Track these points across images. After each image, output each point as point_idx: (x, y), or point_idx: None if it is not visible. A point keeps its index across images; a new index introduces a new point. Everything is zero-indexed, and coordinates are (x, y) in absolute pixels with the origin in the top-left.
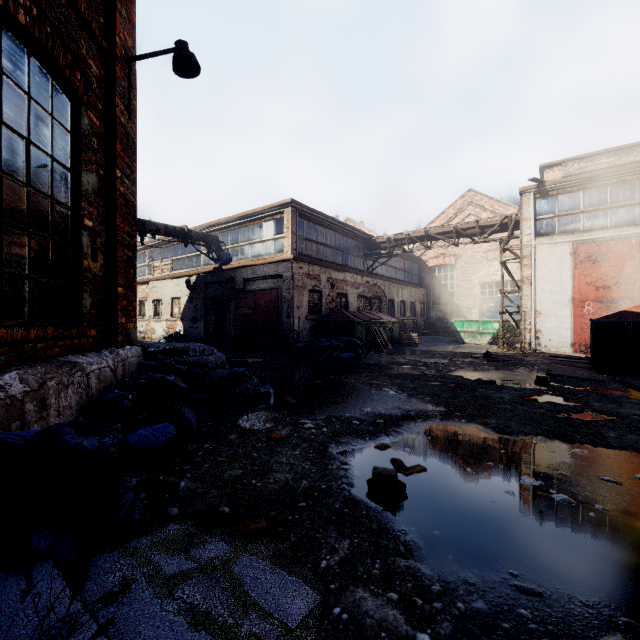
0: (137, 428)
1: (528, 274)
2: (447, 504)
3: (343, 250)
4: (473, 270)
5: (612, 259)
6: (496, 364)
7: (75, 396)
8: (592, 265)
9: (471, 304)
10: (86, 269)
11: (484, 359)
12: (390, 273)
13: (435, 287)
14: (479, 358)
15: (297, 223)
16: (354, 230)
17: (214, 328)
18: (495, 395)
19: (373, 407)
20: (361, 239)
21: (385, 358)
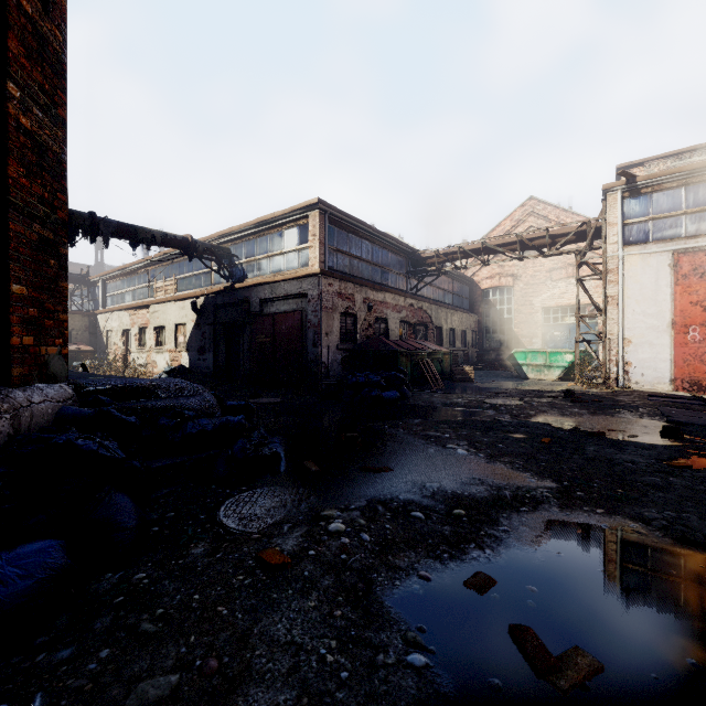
0: None
1: (614, 292)
2: None
3: (382, 266)
4: (535, 292)
5: None
6: (586, 406)
7: None
8: (699, 280)
9: (532, 332)
10: None
11: (566, 399)
12: (437, 295)
13: (489, 313)
14: (558, 398)
15: (326, 229)
16: (395, 242)
17: (225, 360)
18: (620, 457)
19: (440, 480)
20: (403, 253)
21: (438, 398)
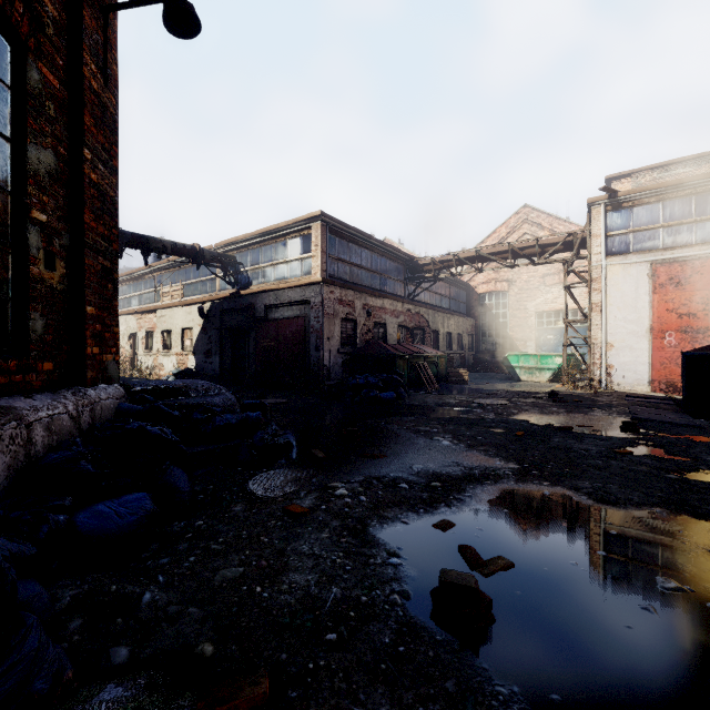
0: (99, 500)
1: (598, 300)
2: (559, 633)
3: (381, 273)
4: (529, 297)
5: (698, 282)
6: (565, 406)
7: (4, 457)
8: (674, 289)
9: (526, 336)
10: (35, 279)
11: (549, 399)
12: (434, 300)
13: (485, 317)
14: (543, 398)
15: (327, 240)
16: (394, 250)
17: (231, 363)
18: (577, 446)
19: (424, 463)
20: (401, 261)
21: (432, 398)
